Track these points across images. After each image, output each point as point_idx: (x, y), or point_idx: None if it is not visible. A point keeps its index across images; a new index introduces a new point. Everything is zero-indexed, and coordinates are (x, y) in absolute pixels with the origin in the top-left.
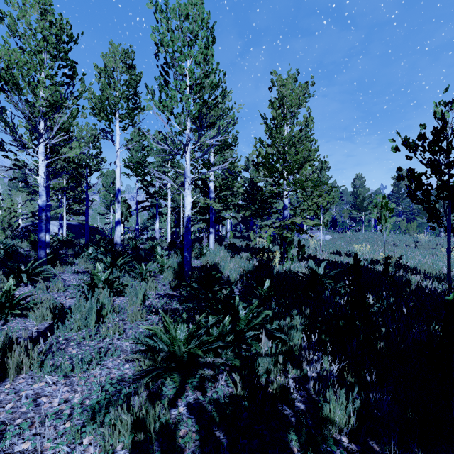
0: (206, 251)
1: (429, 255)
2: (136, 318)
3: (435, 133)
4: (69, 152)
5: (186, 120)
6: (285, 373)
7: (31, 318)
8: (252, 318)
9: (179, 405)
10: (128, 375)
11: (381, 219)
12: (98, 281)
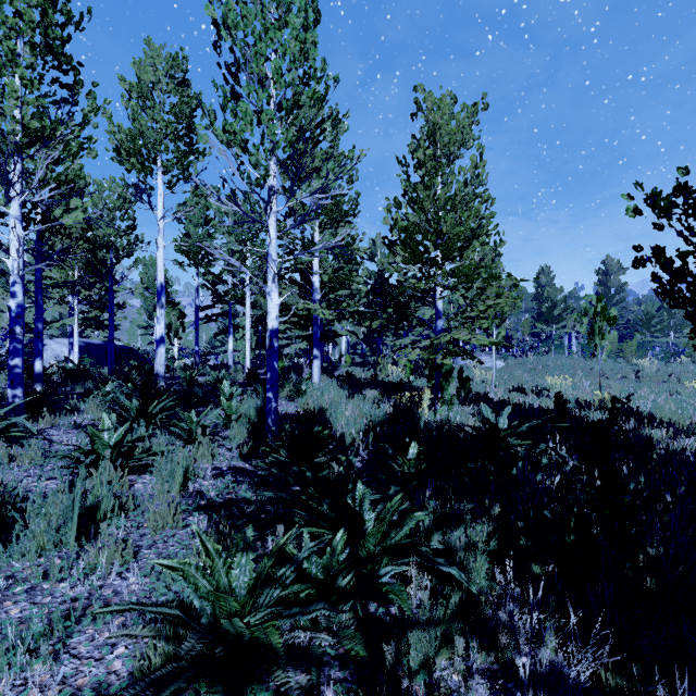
0: (306, 388)
1: (667, 393)
2: (165, 522)
3: None
4: (65, 216)
5: (269, 160)
6: (464, 658)
7: None
8: (391, 527)
9: None
10: (117, 678)
11: (594, 335)
12: (102, 447)
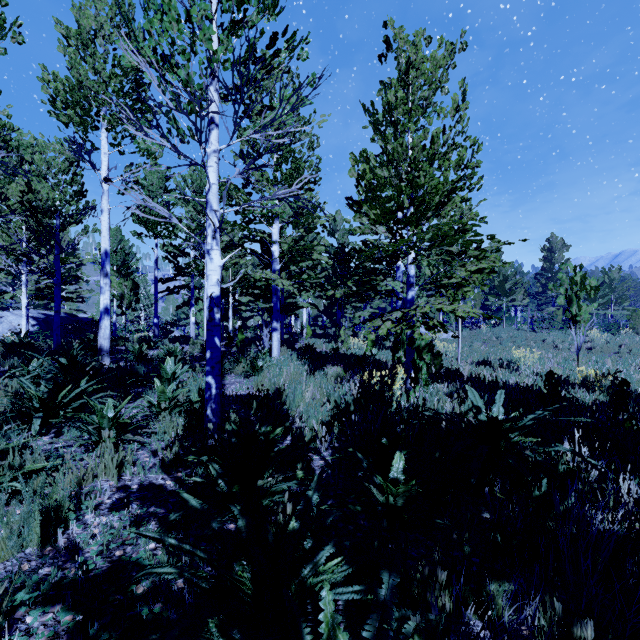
0: (262, 363)
1: (636, 367)
2: None
3: None
4: None
5: (205, 76)
6: None
7: None
8: None
9: None
10: None
11: (572, 306)
12: None
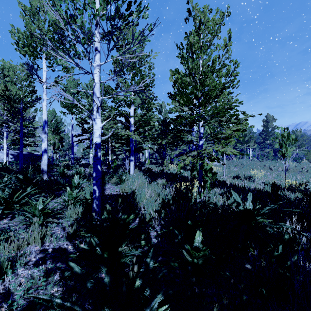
0: (125, 178)
1: None
2: None
3: None
4: None
5: (91, 23)
6: None
7: None
8: None
9: None
10: None
11: (282, 148)
12: None
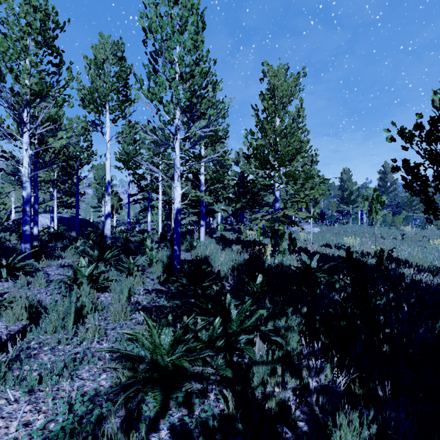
0: (196, 244)
1: (418, 248)
2: (120, 317)
3: (432, 123)
4: (55, 142)
5: (176, 109)
6: (283, 383)
7: (4, 318)
8: (245, 318)
9: (161, 428)
10: (104, 388)
11: (372, 212)
12: (81, 276)
